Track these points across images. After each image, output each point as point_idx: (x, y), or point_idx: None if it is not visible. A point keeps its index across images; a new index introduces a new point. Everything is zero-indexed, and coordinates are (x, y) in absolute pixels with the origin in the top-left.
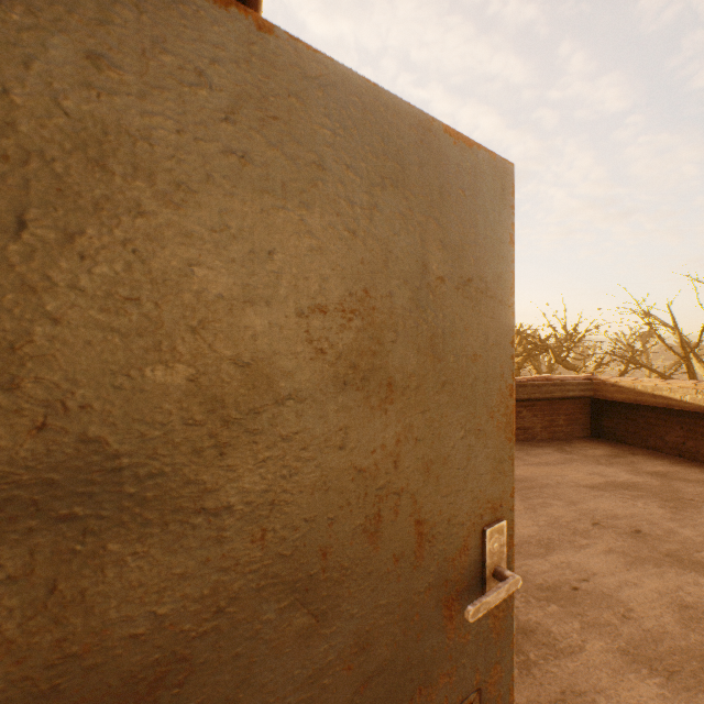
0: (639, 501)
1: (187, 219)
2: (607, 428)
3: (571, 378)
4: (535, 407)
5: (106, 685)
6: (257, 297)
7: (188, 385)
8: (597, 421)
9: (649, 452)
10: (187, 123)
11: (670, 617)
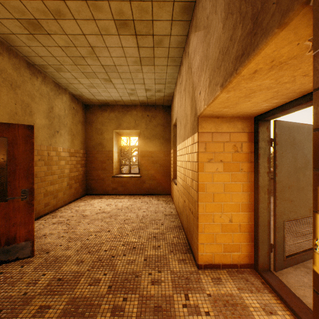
0: None
1: (304, 146)
2: None
3: None
4: None
5: (300, 187)
6: (308, 153)
7: (304, 162)
8: None
9: None
10: (304, 137)
11: None
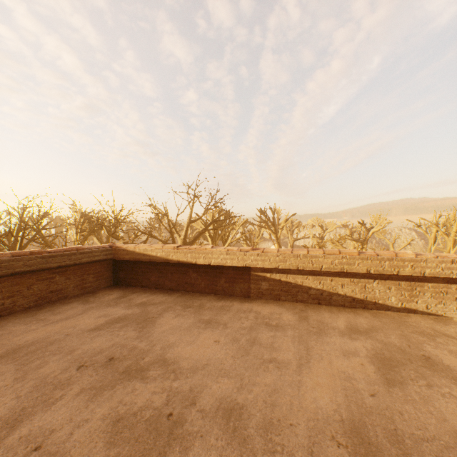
0: (123, 329)
1: None
2: (123, 278)
3: (98, 247)
4: (68, 272)
5: None
6: None
7: None
8: (117, 274)
9: (143, 289)
10: None
11: (102, 443)
